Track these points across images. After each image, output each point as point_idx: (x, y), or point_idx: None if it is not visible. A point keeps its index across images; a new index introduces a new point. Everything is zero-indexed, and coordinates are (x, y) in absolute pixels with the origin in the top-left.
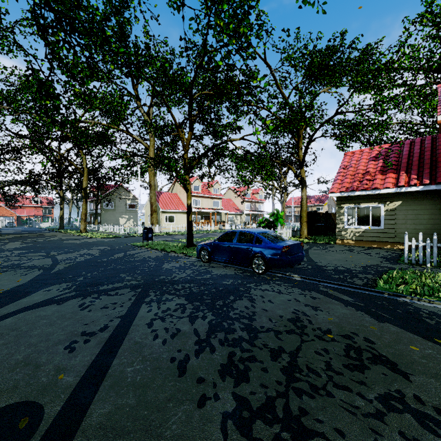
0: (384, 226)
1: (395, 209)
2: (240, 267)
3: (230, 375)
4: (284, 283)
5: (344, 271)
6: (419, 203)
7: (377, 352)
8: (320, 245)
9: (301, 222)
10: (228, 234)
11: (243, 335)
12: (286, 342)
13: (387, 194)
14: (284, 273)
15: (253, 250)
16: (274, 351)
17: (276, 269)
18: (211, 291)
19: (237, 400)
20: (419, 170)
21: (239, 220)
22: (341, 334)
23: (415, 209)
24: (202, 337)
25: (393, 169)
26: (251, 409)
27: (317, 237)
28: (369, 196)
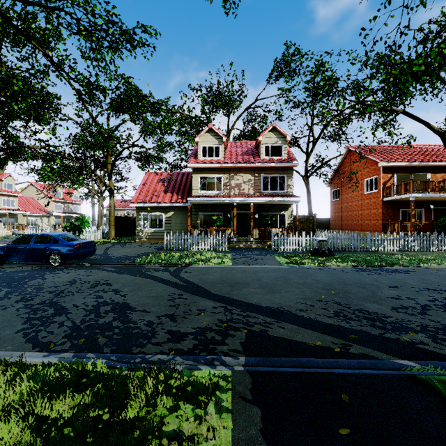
0: (165, 228)
1: (171, 217)
2: (39, 265)
3: (22, 301)
4: (75, 268)
5: (124, 257)
6: (182, 214)
7: (107, 282)
8: (122, 244)
9: (109, 226)
10: (28, 240)
11: (33, 291)
12: (61, 288)
13: (167, 207)
14: (79, 263)
15: (51, 248)
16: (52, 291)
17: (73, 262)
18: (6, 280)
19: (25, 305)
20: (183, 193)
21: (46, 223)
22: (95, 281)
23: (181, 217)
24: (1, 296)
25: (171, 190)
26: (33, 305)
27: (124, 238)
28: (157, 207)
